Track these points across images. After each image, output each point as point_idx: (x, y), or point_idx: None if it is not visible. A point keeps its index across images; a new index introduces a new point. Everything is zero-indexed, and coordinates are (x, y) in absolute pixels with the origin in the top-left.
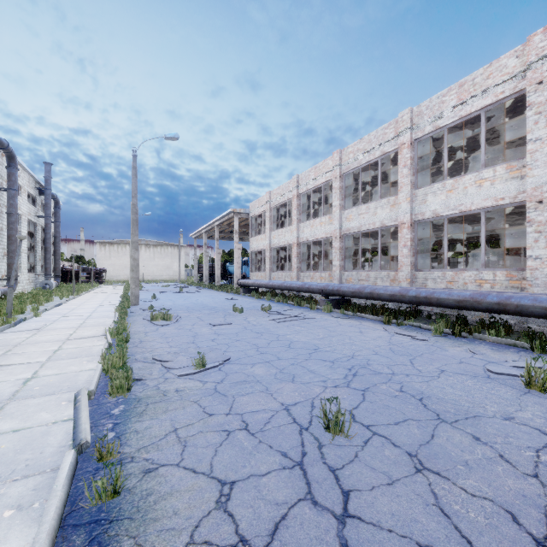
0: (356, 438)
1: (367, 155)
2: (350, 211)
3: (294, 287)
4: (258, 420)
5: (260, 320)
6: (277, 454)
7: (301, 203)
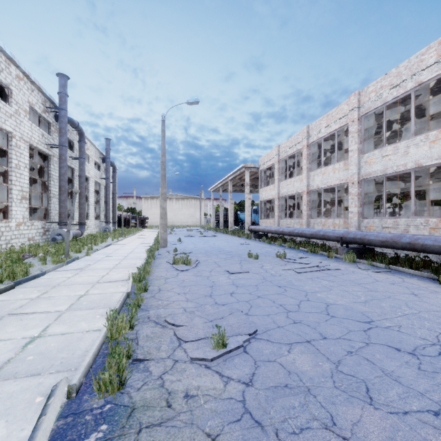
0: None
1: (395, 89)
2: (371, 154)
3: (306, 234)
4: None
5: (277, 269)
6: None
7: (311, 153)
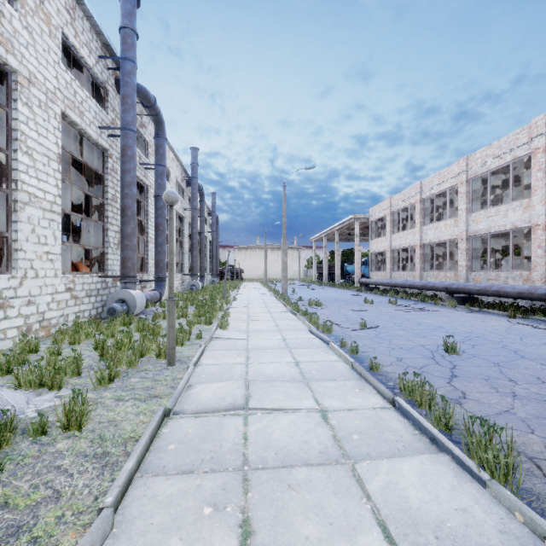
0: (463, 356)
1: (497, 160)
2: (478, 214)
3: (417, 285)
4: (407, 347)
5: (389, 310)
6: (420, 355)
7: (424, 207)
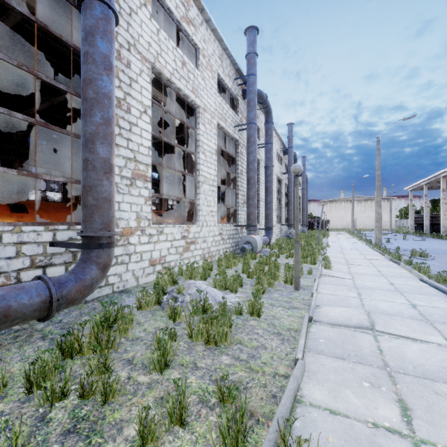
0: None
1: None
2: None
3: None
4: None
5: None
6: None
7: None
